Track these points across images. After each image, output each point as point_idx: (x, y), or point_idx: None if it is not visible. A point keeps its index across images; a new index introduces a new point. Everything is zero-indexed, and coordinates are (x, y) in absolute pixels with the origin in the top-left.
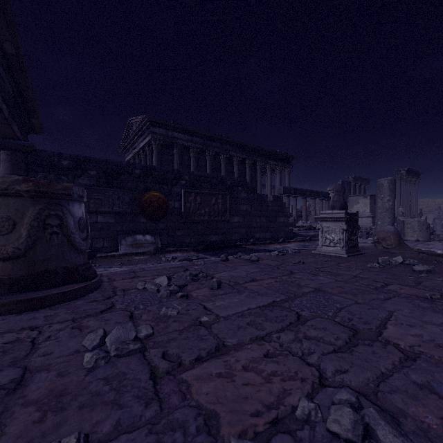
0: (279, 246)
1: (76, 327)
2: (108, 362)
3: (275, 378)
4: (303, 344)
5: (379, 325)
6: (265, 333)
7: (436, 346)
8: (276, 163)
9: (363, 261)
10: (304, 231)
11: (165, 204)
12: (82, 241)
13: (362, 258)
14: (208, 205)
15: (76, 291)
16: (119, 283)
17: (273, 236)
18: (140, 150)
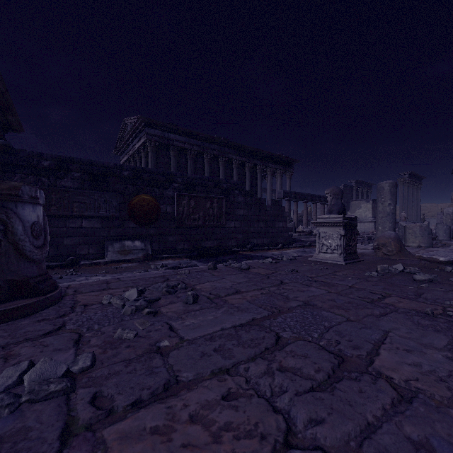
0: (278, 252)
1: (2, 356)
2: (15, 410)
3: (227, 434)
4: (275, 379)
5: (371, 350)
6: (232, 363)
7: (437, 380)
8: (277, 167)
9: (361, 269)
10: (304, 236)
11: (156, 208)
12: (36, 249)
13: (360, 266)
14: (203, 210)
15: (23, 308)
16: (84, 296)
17: (271, 242)
18: (135, 152)
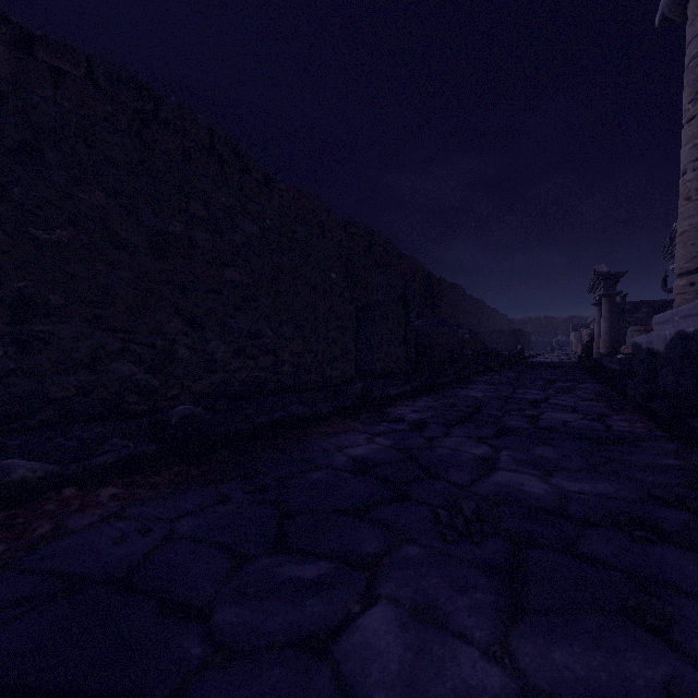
0: None
1: None
2: None
3: None
4: None
5: None
6: None
7: None
8: None
9: None
10: None
11: None
12: None
13: None
14: None
15: None
16: None
17: None
18: None
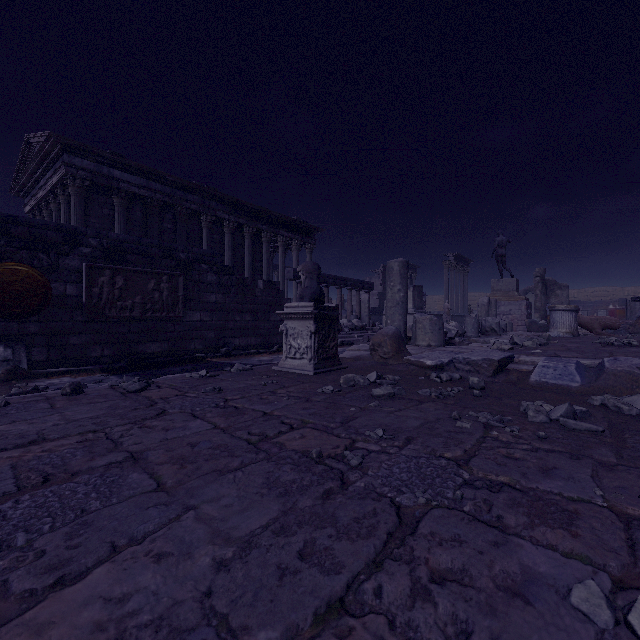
0: (270, 357)
1: None
2: None
3: None
4: None
5: (81, 570)
6: None
7: None
8: (292, 235)
9: (326, 381)
10: None
11: (43, 288)
12: None
13: (332, 376)
14: (141, 293)
15: None
16: None
17: (263, 342)
18: (50, 194)
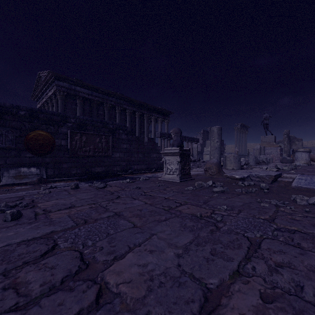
0: (151, 174)
1: None
2: None
3: None
4: None
5: (121, 254)
6: None
7: (147, 279)
8: (158, 116)
9: (187, 185)
10: None
11: (52, 142)
12: None
13: (189, 183)
14: (93, 144)
15: None
16: None
17: (147, 167)
18: (48, 99)
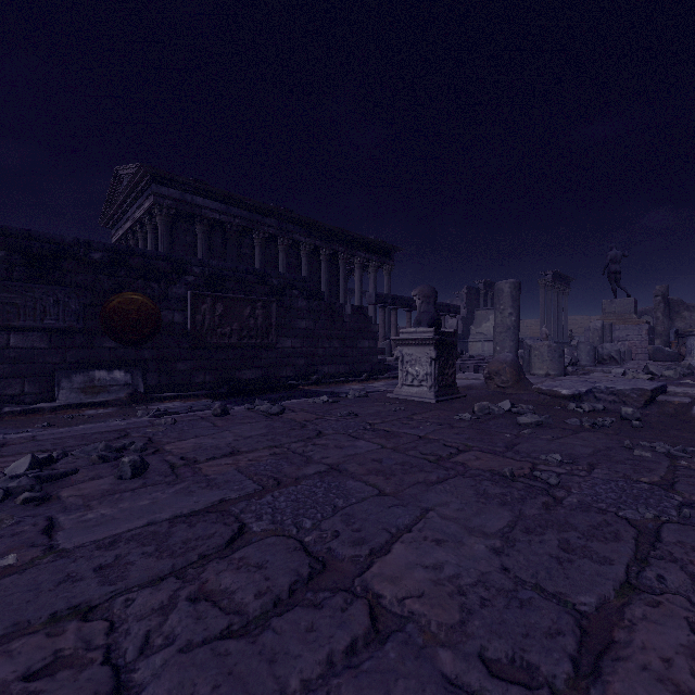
0: (360, 385)
1: None
2: None
3: None
4: (169, 619)
5: (381, 546)
6: (111, 592)
7: (453, 593)
8: (369, 257)
9: (455, 409)
10: None
11: (155, 316)
12: None
13: (456, 404)
14: (238, 319)
15: None
16: None
17: (351, 370)
18: (137, 224)
